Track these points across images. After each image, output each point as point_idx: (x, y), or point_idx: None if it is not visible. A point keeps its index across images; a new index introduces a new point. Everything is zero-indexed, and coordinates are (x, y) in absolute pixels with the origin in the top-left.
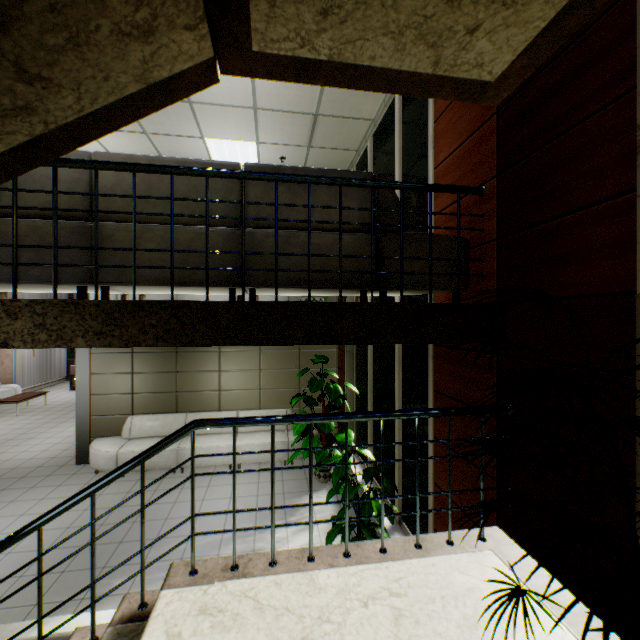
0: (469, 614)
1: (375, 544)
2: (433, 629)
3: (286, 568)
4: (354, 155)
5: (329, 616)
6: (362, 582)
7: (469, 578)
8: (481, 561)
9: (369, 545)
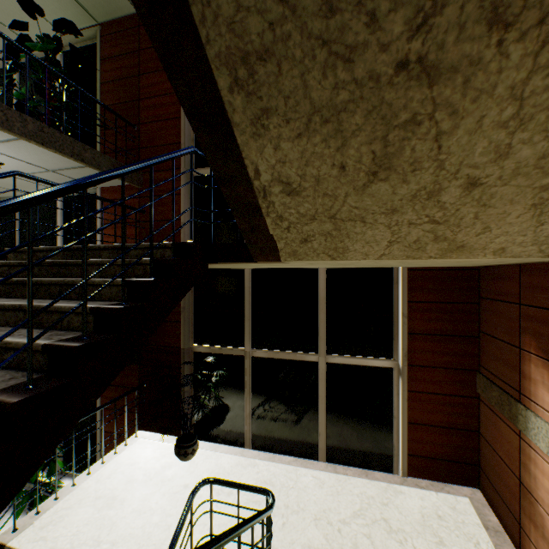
0: (143, 457)
1: (98, 463)
2: (135, 466)
3: (66, 494)
4: None
5: (100, 488)
6: (104, 474)
7: (139, 449)
8: (140, 443)
9: (96, 465)
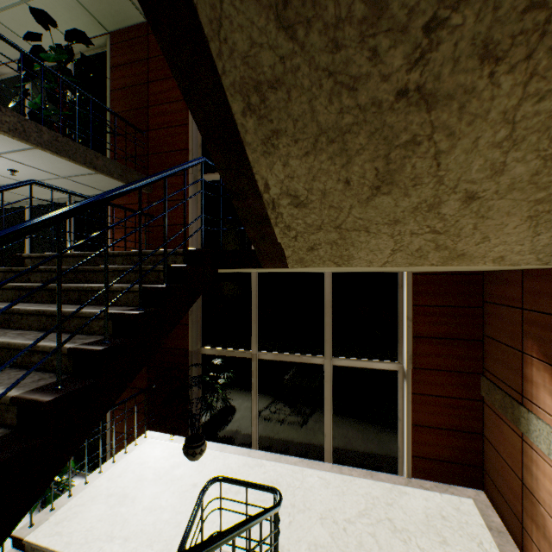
0: (152, 456)
1: (109, 462)
2: (145, 466)
3: (79, 492)
4: (6, 203)
5: (111, 486)
6: (115, 473)
7: (148, 449)
8: (149, 443)
9: (107, 464)
